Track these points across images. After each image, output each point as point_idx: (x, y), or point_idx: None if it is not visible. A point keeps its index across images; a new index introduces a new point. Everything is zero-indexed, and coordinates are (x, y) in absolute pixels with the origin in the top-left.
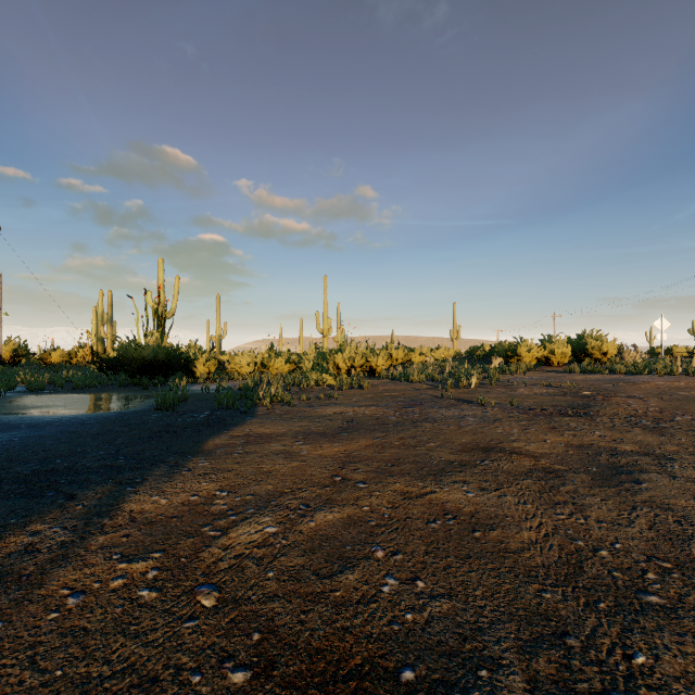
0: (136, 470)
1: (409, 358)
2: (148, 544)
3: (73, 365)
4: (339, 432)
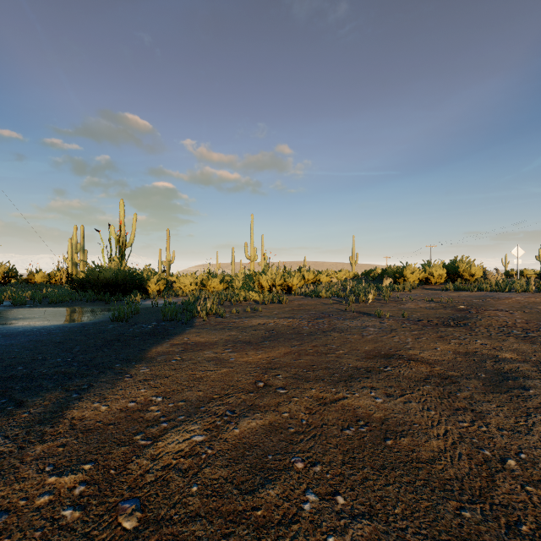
0: (84, 377)
1: (318, 279)
2: (81, 454)
3: (52, 284)
4: (262, 341)
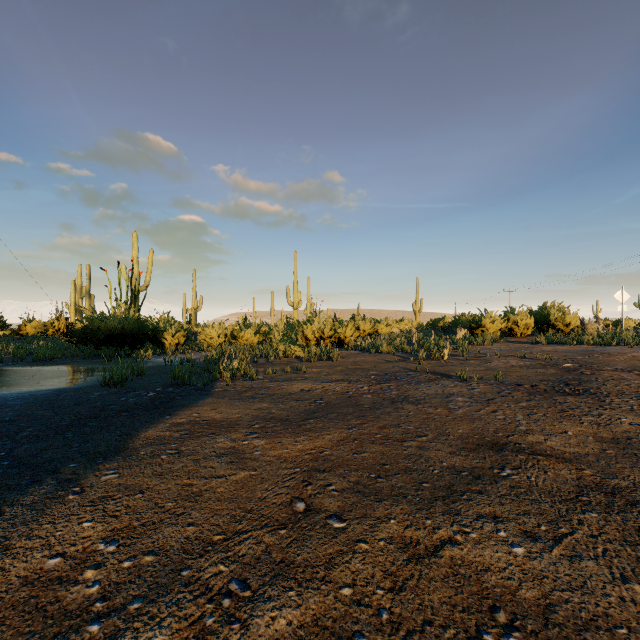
0: (0, 493)
1: (376, 330)
2: None
3: (49, 336)
4: (305, 418)
